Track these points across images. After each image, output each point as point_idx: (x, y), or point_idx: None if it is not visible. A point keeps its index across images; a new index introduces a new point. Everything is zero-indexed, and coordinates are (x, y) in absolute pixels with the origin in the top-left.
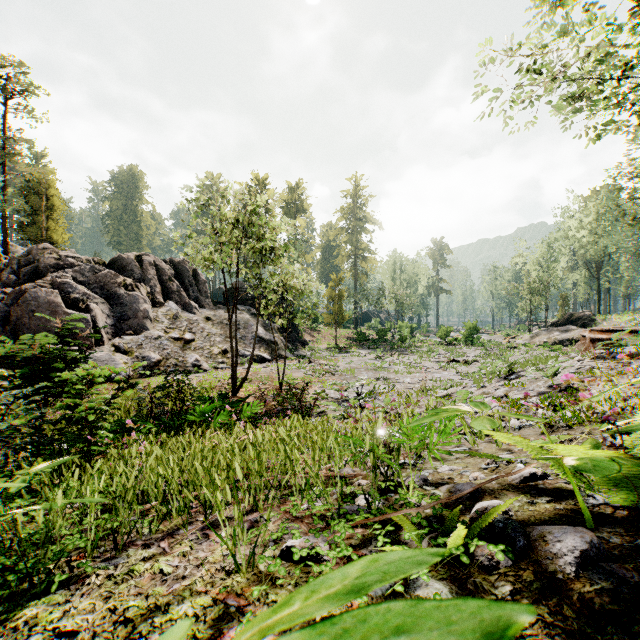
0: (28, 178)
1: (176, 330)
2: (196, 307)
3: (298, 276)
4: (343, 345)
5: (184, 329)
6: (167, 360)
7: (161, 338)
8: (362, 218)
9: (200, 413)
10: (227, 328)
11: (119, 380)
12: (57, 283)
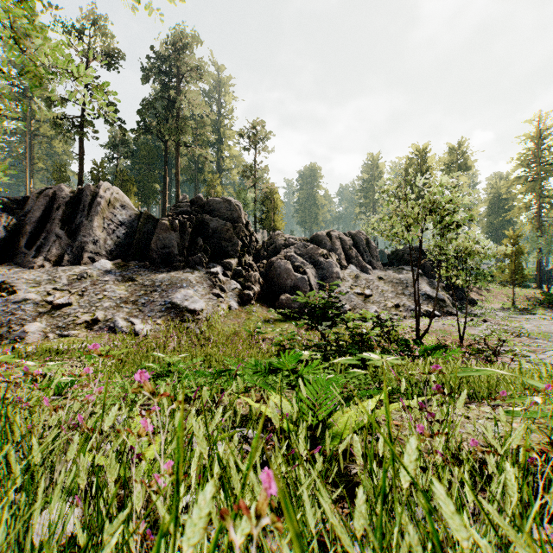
0: (264, 191)
1: (358, 287)
2: (370, 269)
3: (477, 241)
4: (522, 306)
5: (363, 286)
6: (354, 309)
7: (348, 293)
8: (548, 161)
9: (422, 349)
10: (396, 286)
11: (373, 322)
12: (287, 256)
